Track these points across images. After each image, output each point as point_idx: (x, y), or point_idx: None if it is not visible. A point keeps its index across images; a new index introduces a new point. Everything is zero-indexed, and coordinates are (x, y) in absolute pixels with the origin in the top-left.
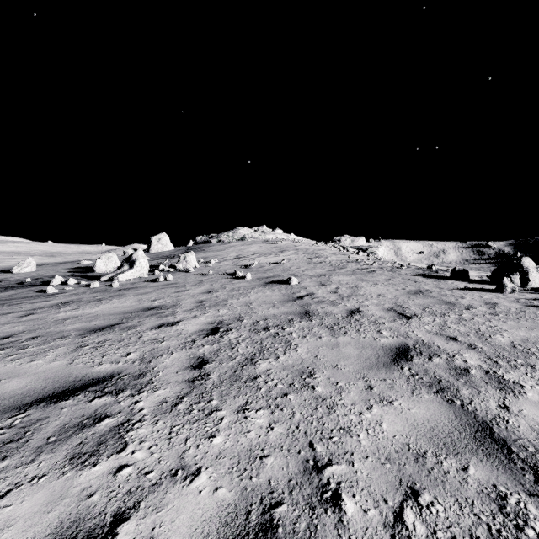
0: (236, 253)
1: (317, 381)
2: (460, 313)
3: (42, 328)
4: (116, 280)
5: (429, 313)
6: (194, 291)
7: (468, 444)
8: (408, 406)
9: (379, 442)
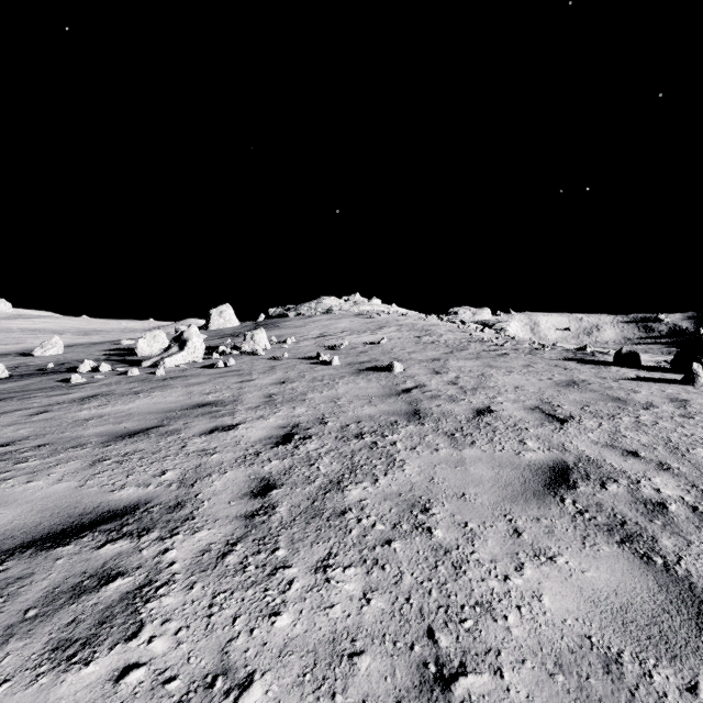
0: (320, 331)
1: (435, 519)
2: (636, 415)
3: (54, 433)
4: (162, 365)
5: (591, 414)
6: (263, 381)
7: (689, 639)
8: (579, 565)
9: (540, 632)
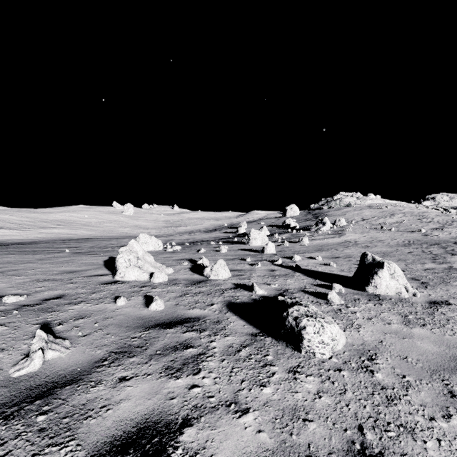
0: (358, 217)
1: (452, 247)
2: None
3: (350, 241)
4: (322, 230)
5: None
6: (374, 234)
7: None
8: None
9: None
